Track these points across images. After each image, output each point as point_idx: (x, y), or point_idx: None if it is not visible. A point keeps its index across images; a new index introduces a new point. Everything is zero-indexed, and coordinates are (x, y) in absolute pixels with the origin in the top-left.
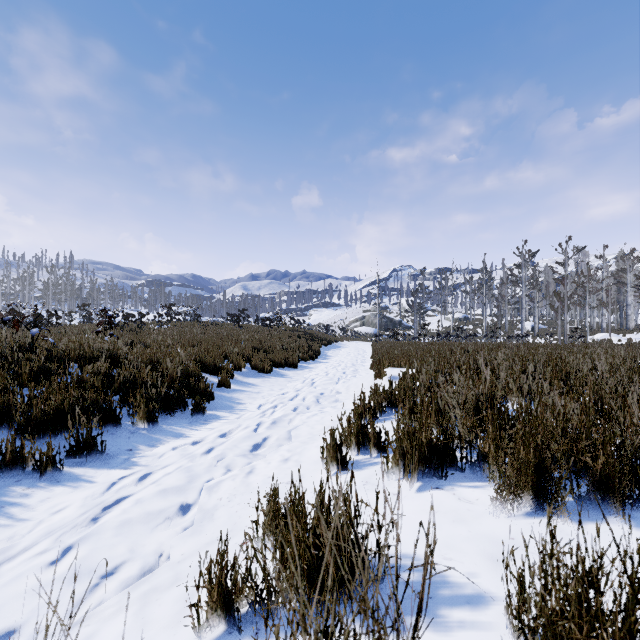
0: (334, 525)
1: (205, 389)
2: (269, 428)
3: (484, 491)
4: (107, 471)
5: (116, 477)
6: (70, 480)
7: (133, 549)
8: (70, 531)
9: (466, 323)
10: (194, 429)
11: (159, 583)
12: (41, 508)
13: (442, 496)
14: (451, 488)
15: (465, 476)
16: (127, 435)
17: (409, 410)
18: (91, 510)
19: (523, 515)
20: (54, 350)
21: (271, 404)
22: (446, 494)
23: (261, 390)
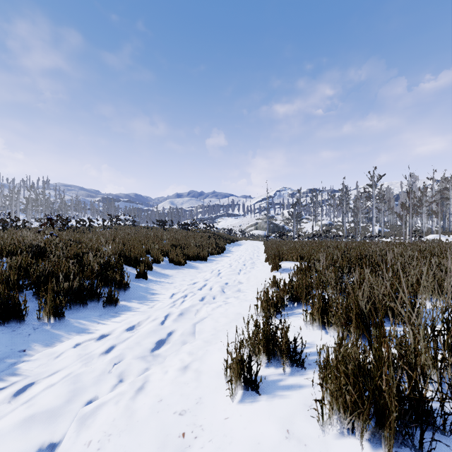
0: None
1: (121, 281)
2: (174, 322)
3: None
4: None
5: None
6: None
7: None
8: None
9: (331, 227)
10: (101, 323)
11: None
12: None
13: None
14: None
15: None
16: (28, 332)
17: (319, 309)
18: None
19: None
20: None
21: (180, 294)
22: None
23: (174, 280)
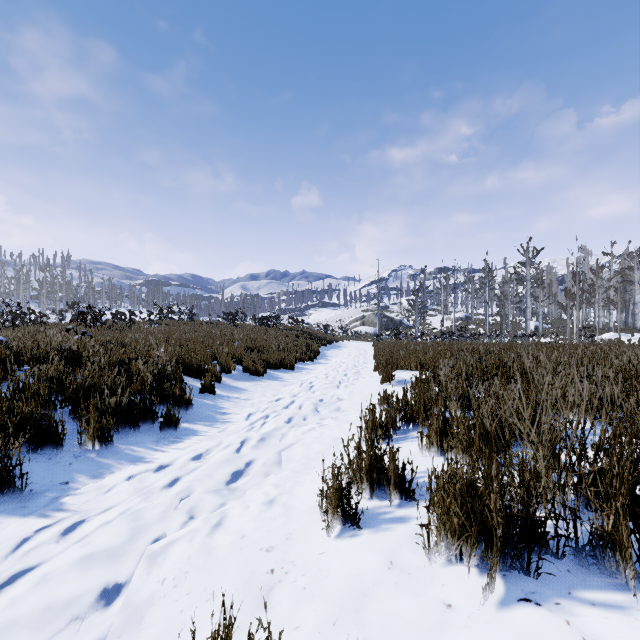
0: None
1: (181, 397)
2: (254, 449)
3: (629, 621)
4: (17, 521)
5: (24, 533)
6: None
7: None
8: None
9: (468, 323)
10: (159, 450)
11: None
12: None
13: (545, 626)
14: (555, 604)
15: (568, 570)
16: (68, 460)
17: (437, 431)
18: None
19: None
20: None
21: (260, 414)
22: (552, 621)
23: (251, 396)
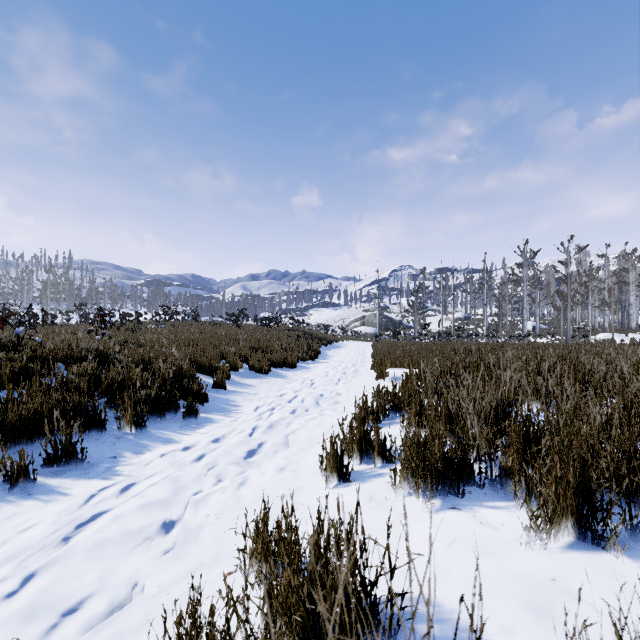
0: (335, 565)
1: (199, 391)
2: (265, 433)
3: (510, 513)
4: (86, 482)
5: (94, 489)
6: (43, 493)
7: (102, 579)
8: (32, 556)
9: (467, 323)
10: (185, 434)
11: (126, 626)
12: (5, 526)
13: (460, 519)
14: (470, 508)
15: (485, 493)
16: (112, 441)
17: (415, 414)
18: (61, 529)
19: (562, 547)
20: (39, 350)
21: (268, 406)
22: (465, 516)
23: (258, 391)
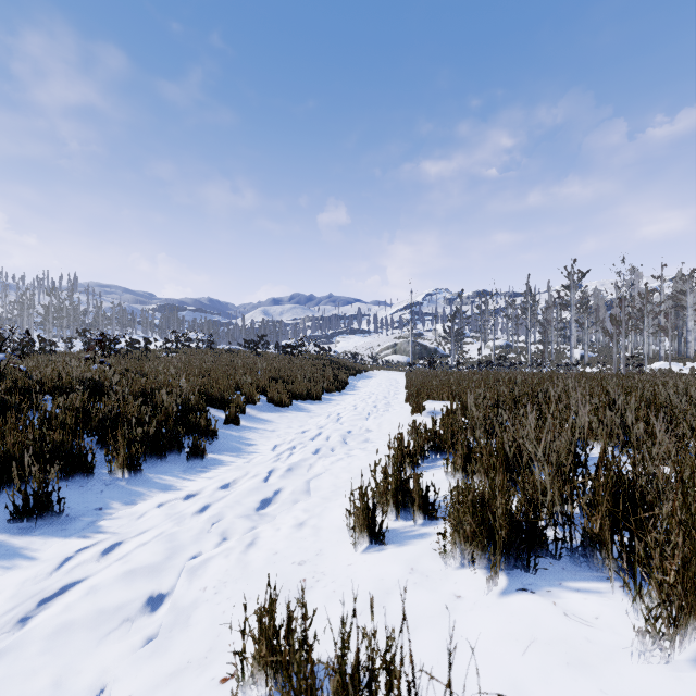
0: None
1: (207, 427)
2: (282, 478)
3: (603, 600)
4: (60, 541)
5: (68, 551)
6: (4, 556)
7: (55, 685)
8: None
9: (508, 351)
10: (188, 479)
11: None
12: None
13: (536, 607)
14: (547, 591)
15: (563, 567)
16: (100, 488)
17: (462, 457)
18: (15, 609)
19: (692, 660)
20: (20, 380)
21: (287, 445)
22: (541, 603)
23: (277, 427)
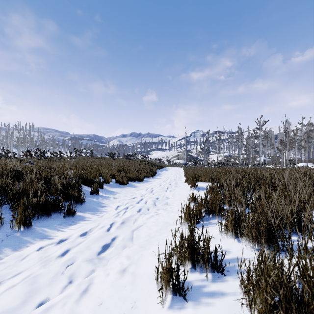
0: None
1: (78, 197)
2: (117, 229)
3: None
4: None
5: None
6: None
7: None
8: None
9: (230, 158)
10: (60, 230)
11: None
12: None
13: None
14: None
15: None
16: (2, 238)
17: (231, 222)
18: None
19: None
20: None
21: (123, 207)
22: None
23: (119, 196)
